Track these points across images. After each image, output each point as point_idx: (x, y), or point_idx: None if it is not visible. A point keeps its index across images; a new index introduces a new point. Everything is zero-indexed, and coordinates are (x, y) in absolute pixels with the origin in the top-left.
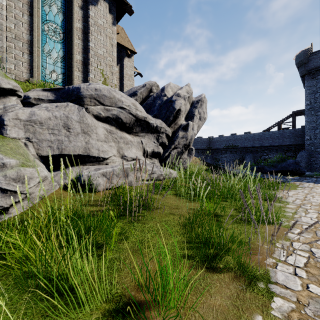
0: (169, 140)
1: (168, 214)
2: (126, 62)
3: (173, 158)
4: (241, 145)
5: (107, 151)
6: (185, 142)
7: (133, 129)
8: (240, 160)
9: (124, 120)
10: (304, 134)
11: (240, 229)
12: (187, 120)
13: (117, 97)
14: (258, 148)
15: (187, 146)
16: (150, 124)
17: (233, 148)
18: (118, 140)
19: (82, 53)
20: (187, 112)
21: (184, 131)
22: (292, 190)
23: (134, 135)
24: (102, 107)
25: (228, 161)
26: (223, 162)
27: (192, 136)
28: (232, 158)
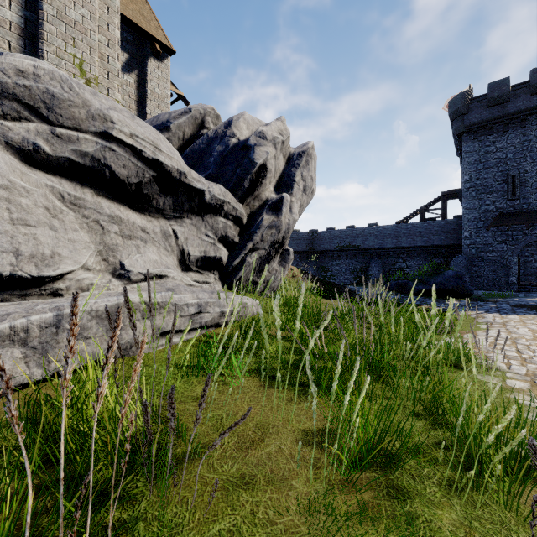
0: (241, 231)
1: (234, 487)
2: (152, 68)
3: (250, 271)
4: (364, 245)
5: (56, 256)
6: (275, 237)
7: (150, 201)
8: (362, 270)
9: (120, 174)
10: (460, 229)
11: (486, 536)
12: (279, 191)
13: (97, 107)
14: (391, 251)
15: (279, 246)
16: (196, 191)
17: (350, 249)
18: (104, 227)
19: (20, 7)
20: (279, 174)
21: (273, 214)
22: (480, 333)
23: (154, 215)
24: (43, 129)
25: (342, 272)
26: (334, 273)
27: (289, 224)
28: (349, 267)
